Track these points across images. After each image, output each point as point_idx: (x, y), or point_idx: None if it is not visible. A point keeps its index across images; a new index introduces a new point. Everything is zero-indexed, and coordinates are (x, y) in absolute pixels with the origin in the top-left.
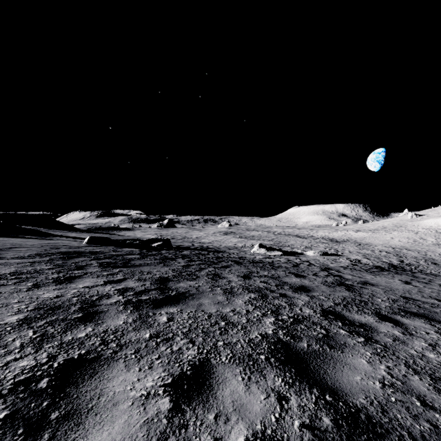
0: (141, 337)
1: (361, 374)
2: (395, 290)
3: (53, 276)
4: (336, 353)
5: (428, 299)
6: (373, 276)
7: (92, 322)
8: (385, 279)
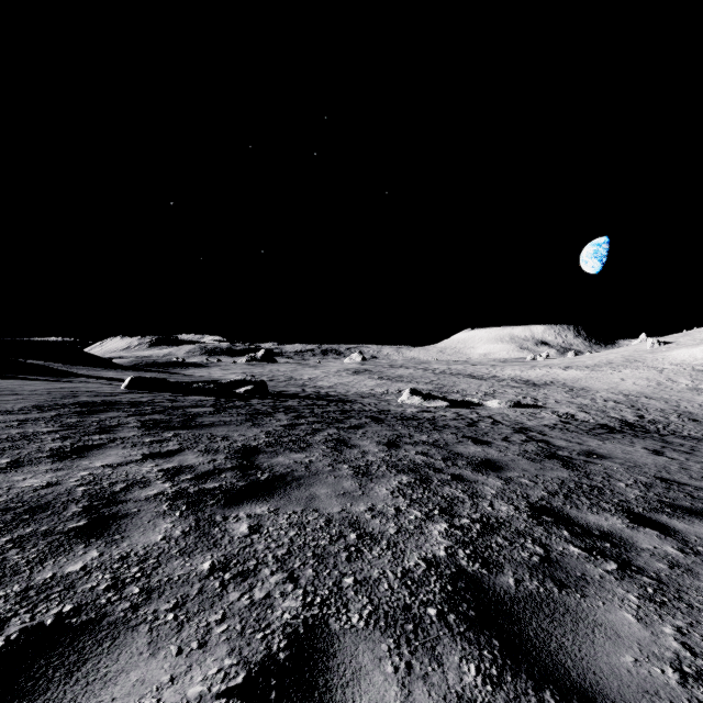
0: (193, 571)
1: (632, 649)
2: (643, 466)
3: (52, 446)
4: (572, 598)
5: (702, 482)
6: (601, 442)
7: (102, 539)
8: (621, 446)
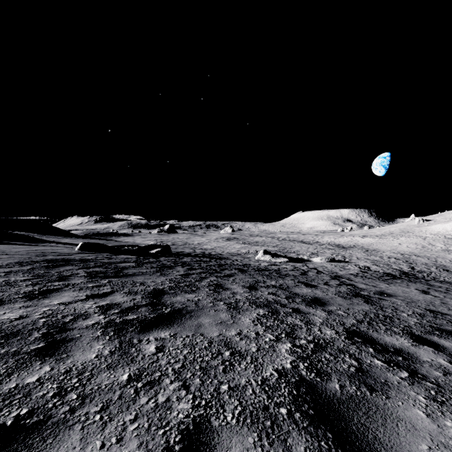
0: (116, 381)
1: (425, 439)
2: (417, 301)
3: (26, 290)
4: (380, 399)
5: None
6: (388, 285)
7: (54, 357)
8: (401, 288)
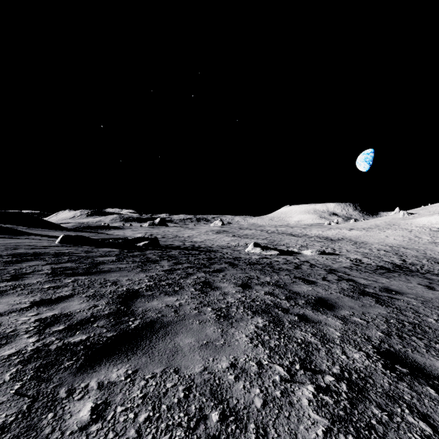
0: None
1: None
2: (431, 300)
3: None
4: None
5: None
6: (388, 279)
7: None
8: (403, 283)
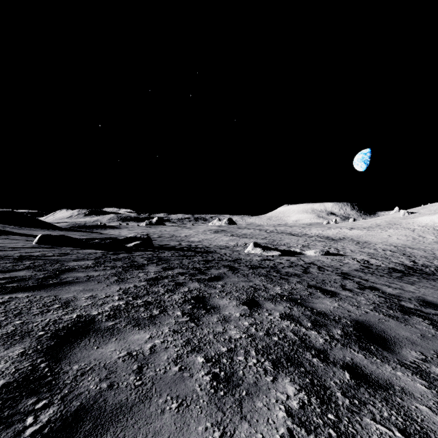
0: None
1: None
2: None
3: None
4: None
5: None
6: (413, 286)
7: None
8: (434, 291)
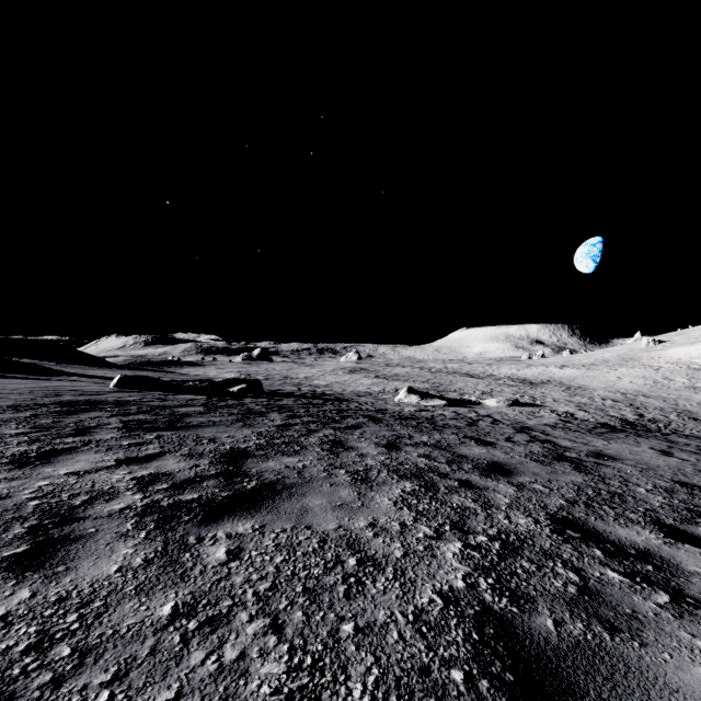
0: (148, 618)
1: None
2: (657, 468)
3: (16, 450)
4: (630, 648)
5: None
6: (606, 442)
7: (41, 571)
8: (627, 447)
